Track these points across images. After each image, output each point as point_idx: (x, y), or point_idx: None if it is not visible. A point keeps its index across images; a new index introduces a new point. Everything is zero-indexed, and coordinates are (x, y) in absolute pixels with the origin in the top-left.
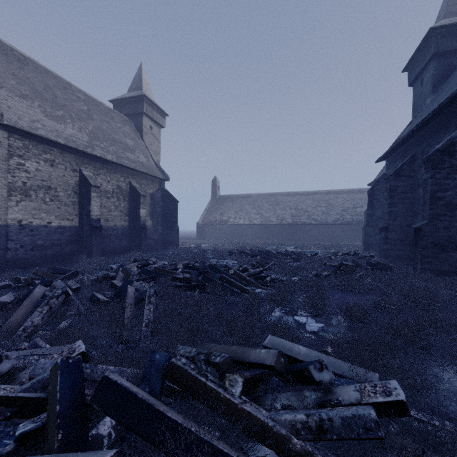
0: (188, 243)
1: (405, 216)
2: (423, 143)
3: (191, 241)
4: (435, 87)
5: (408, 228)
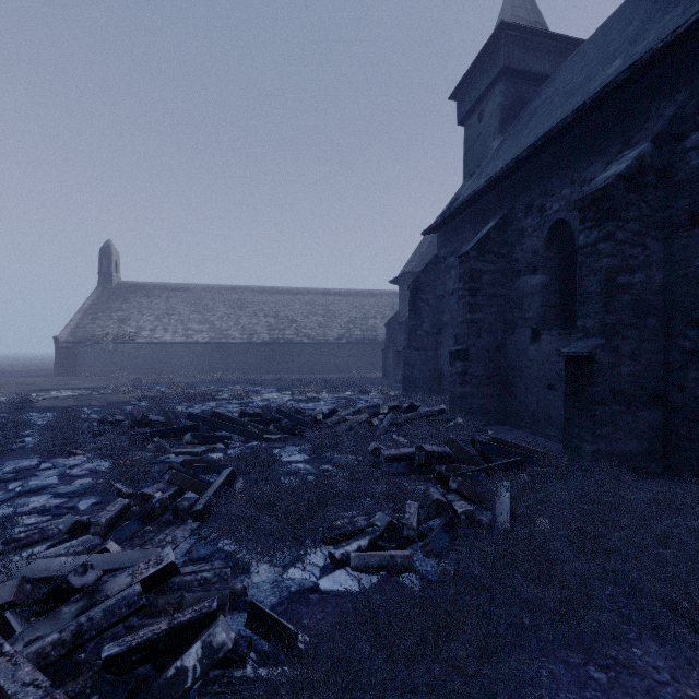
0: (17, 387)
1: (494, 330)
2: (531, 189)
3: (32, 382)
4: (503, 124)
5: (497, 352)
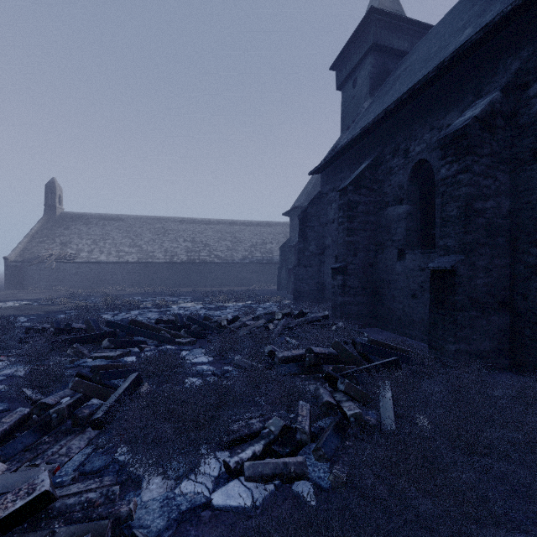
0: None
1: (368, 250)
2: (397, 136)
3: None
4: (372, 89)
5: (370, 268)
